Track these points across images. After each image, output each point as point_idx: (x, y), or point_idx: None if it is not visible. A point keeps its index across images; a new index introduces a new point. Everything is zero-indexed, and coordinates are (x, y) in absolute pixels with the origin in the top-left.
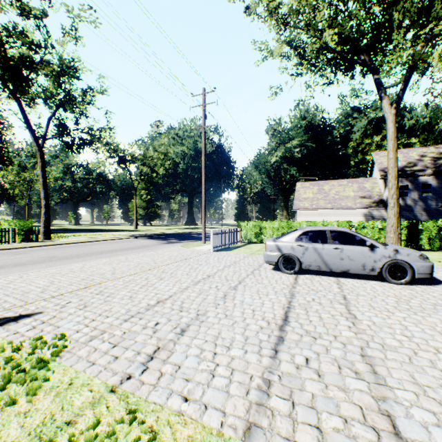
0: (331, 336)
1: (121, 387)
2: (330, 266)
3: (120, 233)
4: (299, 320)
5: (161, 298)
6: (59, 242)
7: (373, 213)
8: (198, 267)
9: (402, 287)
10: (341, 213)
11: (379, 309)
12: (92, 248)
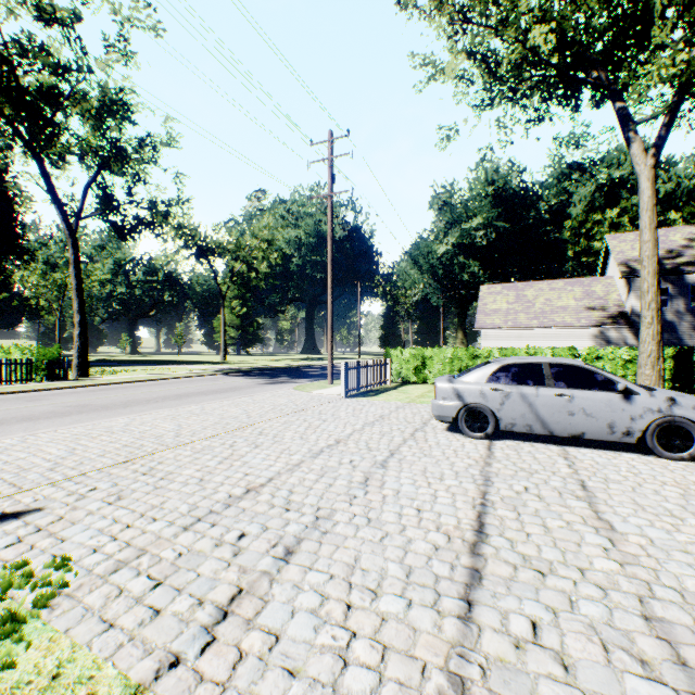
0: (574, 570)
1: (154, 689)
2: (550, 427)
3: (199, 366)
4: (506, 533)
5: (254, 483)
6: (100, 380)
7: (608, 334)
8: (320, 425)
9: (686, 466)
10: (555, 334)
11: (654, 510)
12: (151, 391)
